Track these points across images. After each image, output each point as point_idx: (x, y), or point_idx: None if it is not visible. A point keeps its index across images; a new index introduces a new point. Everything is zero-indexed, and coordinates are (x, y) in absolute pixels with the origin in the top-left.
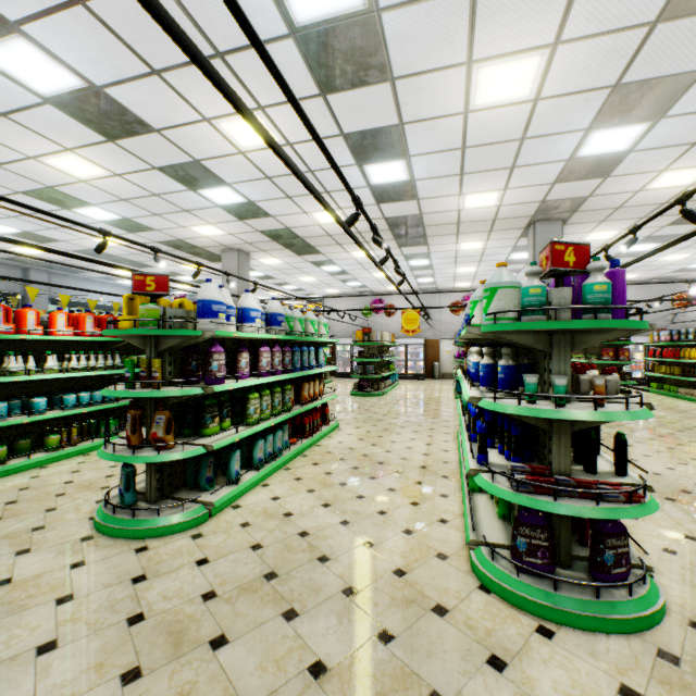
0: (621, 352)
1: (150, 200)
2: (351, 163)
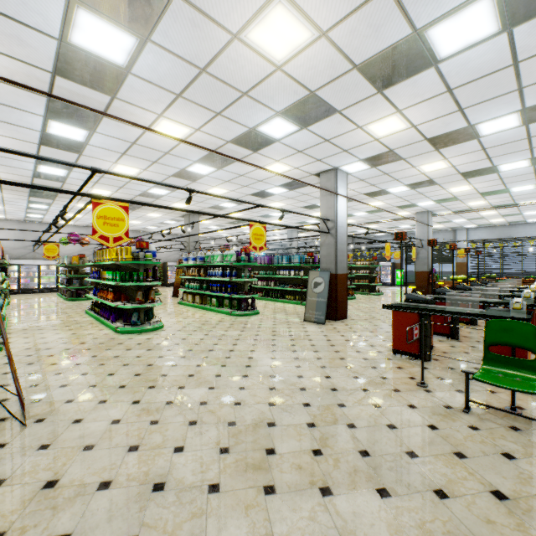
0: None
1: None
2: (150, 186)
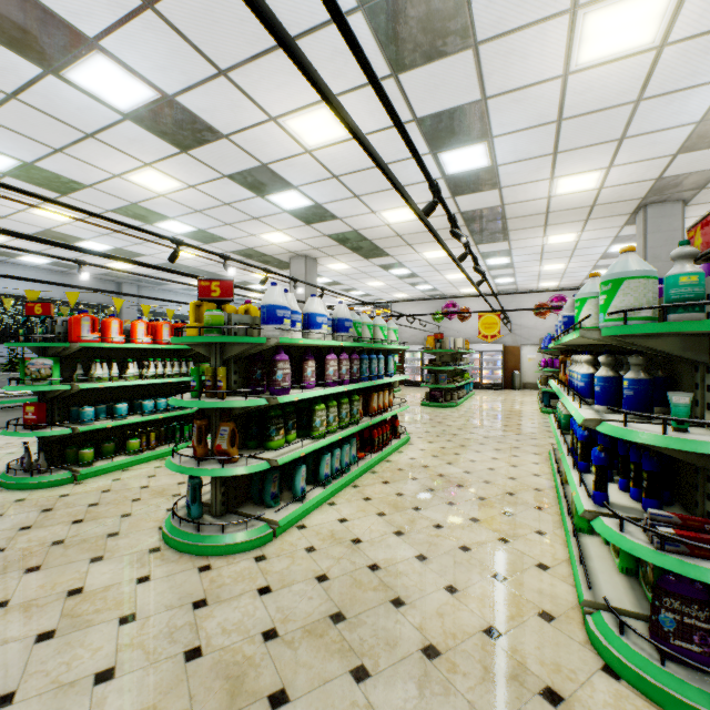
0: None
1: (222, 210)
2: (424, 152)
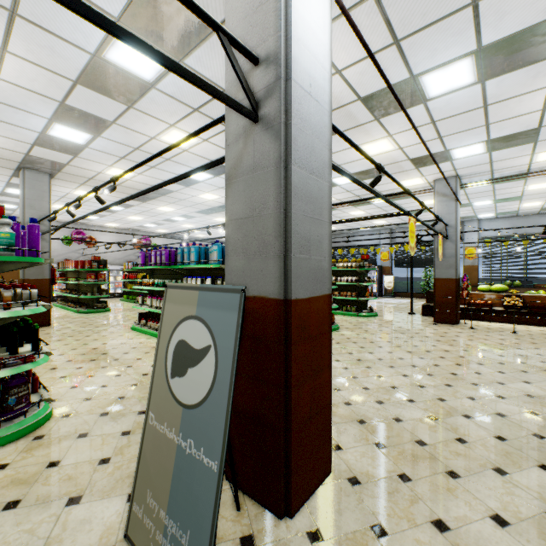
0: (100, 276)
1: None
2: None
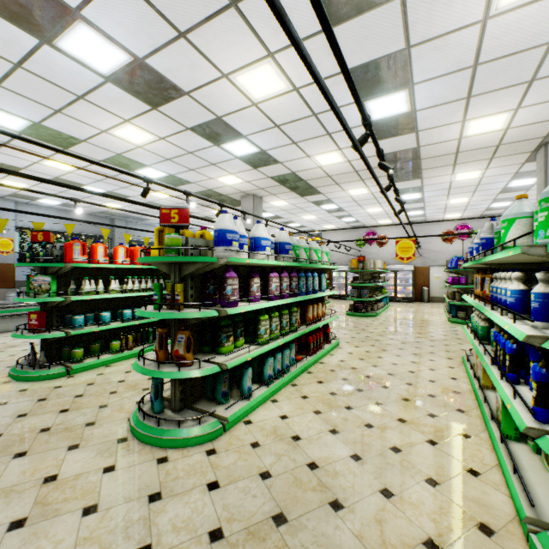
0: None
1: (186, 158)
2: (353, 101)
